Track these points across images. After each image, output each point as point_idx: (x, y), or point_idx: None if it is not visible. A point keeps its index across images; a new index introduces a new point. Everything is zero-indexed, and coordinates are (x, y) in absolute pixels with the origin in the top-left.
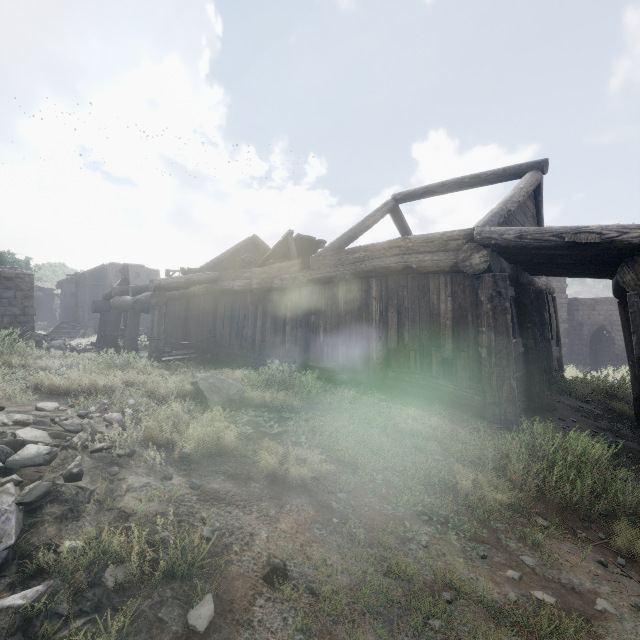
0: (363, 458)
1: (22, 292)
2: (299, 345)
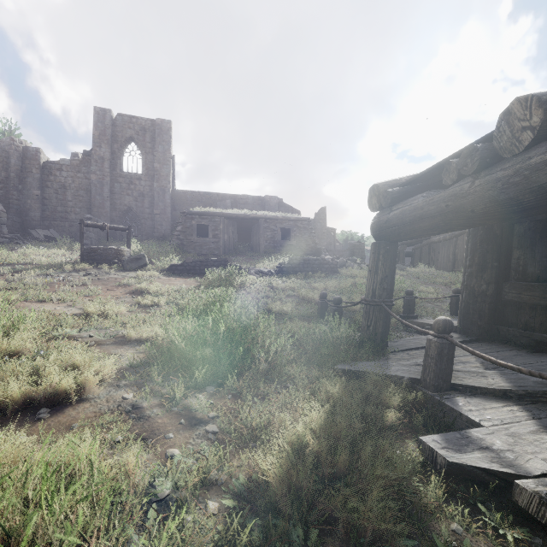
0: (417, 275)
1: (361, 250)
2: (451, 262)
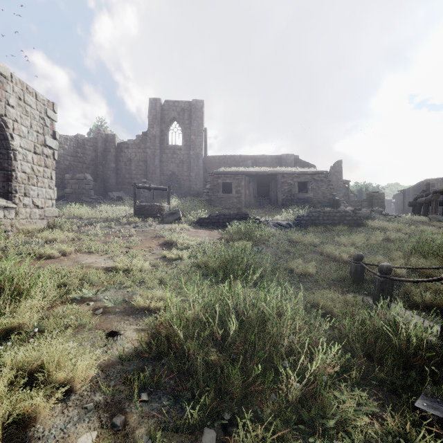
0: None
1: (380, 200)
2: None
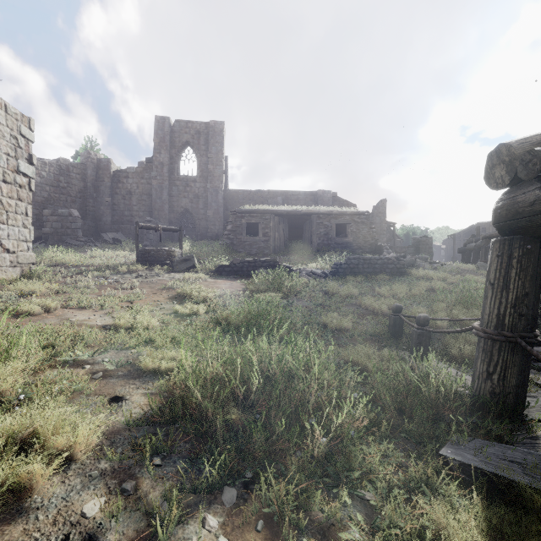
0: None
1: (428, 246)
2: None
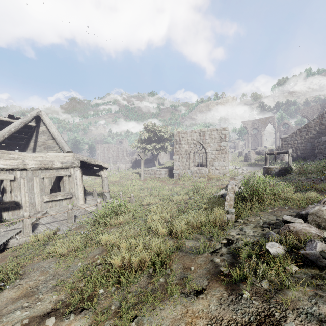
0: None
1: None
2: None
